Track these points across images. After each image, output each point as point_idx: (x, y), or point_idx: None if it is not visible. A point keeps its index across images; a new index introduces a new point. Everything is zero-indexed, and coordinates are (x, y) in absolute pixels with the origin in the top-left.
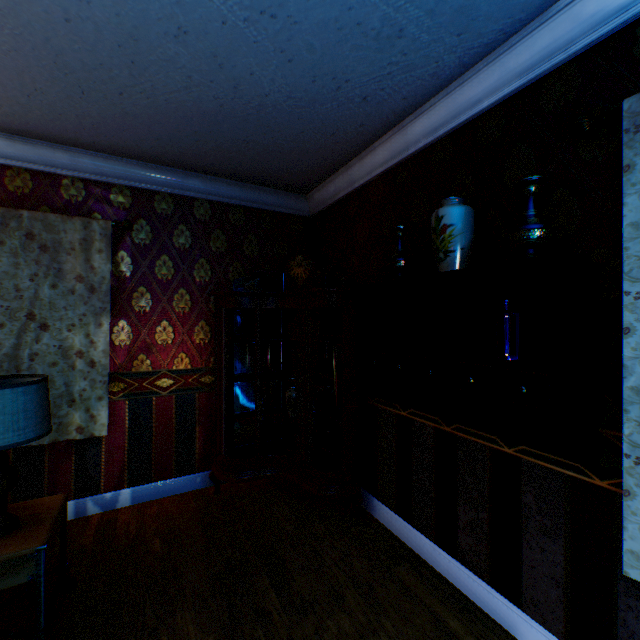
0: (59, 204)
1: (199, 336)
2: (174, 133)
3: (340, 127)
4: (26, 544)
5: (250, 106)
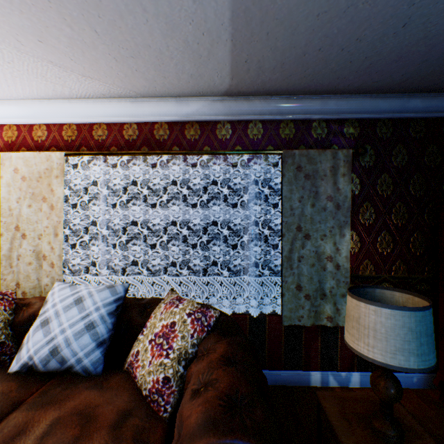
0: (309, 142)
1: (413, 246)
2: None
3: None
4: None
5: None
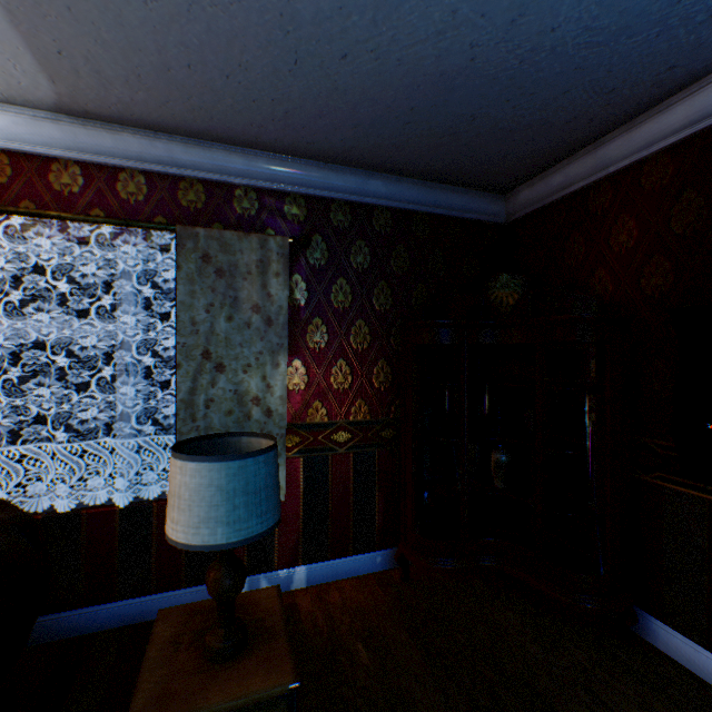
0: (231, 220)
1: (378, 379)
2: (382, 114)
3: (632, 75)
4: (272, 677)
5: (514, 54)
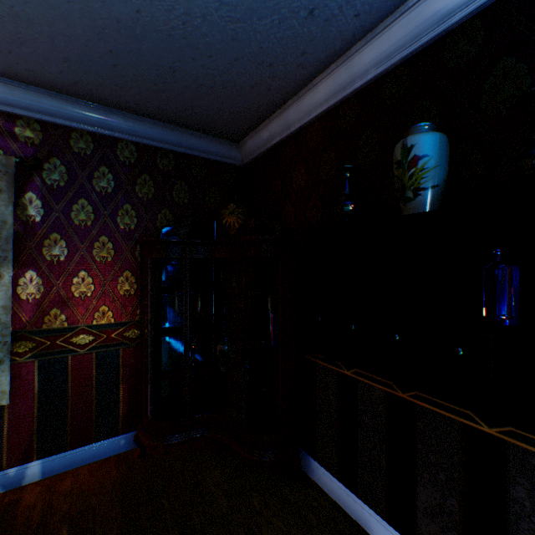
0: None
1: (123, 287)
2: (85, 52)
3: (279, 54)
4: None
5: (174, 14)
